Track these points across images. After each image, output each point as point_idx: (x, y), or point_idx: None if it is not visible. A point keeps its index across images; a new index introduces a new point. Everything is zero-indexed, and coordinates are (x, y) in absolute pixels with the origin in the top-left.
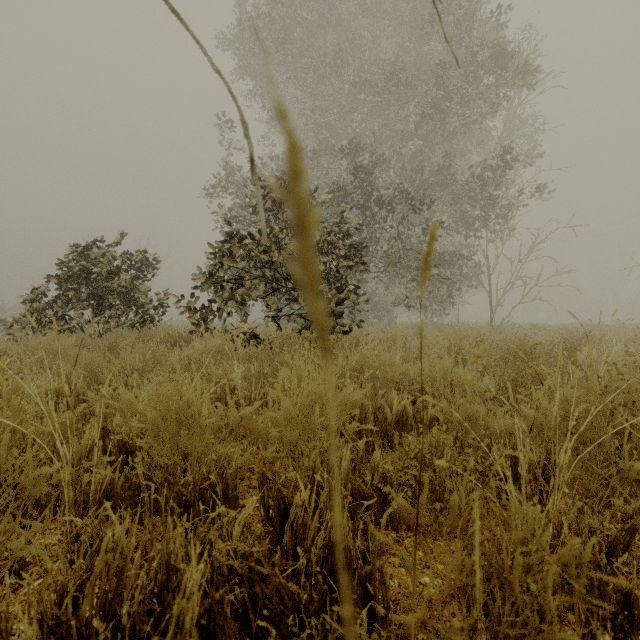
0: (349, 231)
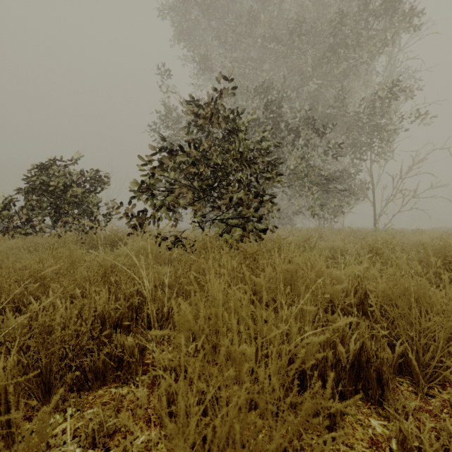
0: (265, 146)
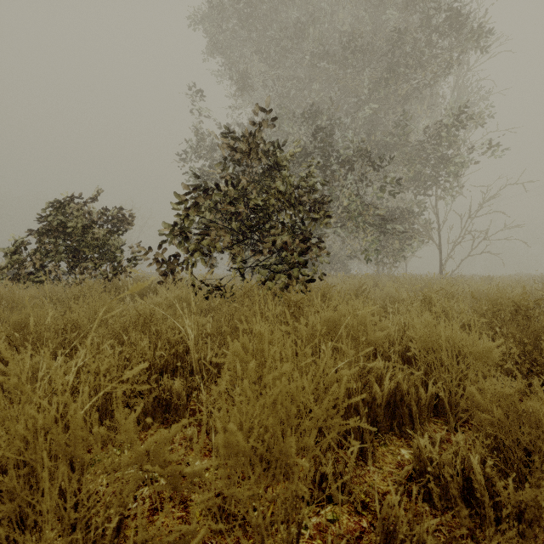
0: (312, 183)
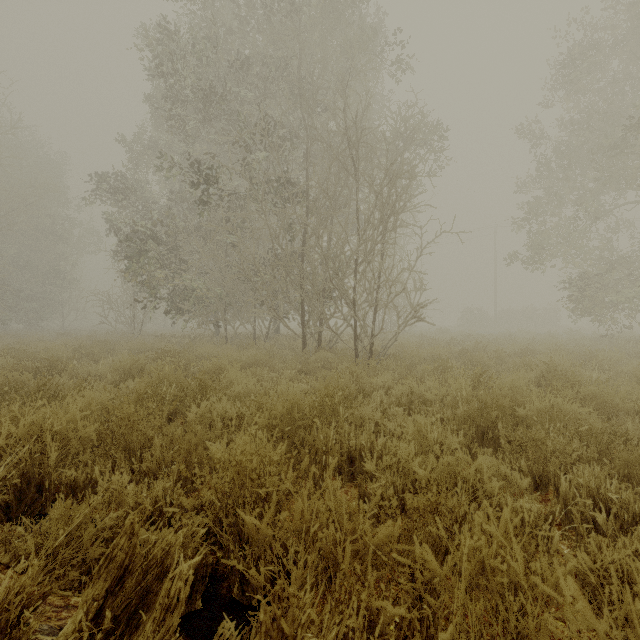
0: None
